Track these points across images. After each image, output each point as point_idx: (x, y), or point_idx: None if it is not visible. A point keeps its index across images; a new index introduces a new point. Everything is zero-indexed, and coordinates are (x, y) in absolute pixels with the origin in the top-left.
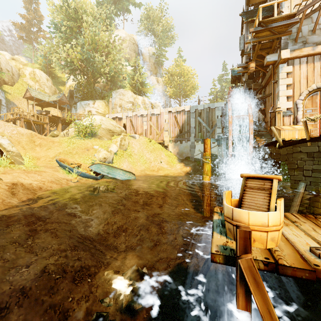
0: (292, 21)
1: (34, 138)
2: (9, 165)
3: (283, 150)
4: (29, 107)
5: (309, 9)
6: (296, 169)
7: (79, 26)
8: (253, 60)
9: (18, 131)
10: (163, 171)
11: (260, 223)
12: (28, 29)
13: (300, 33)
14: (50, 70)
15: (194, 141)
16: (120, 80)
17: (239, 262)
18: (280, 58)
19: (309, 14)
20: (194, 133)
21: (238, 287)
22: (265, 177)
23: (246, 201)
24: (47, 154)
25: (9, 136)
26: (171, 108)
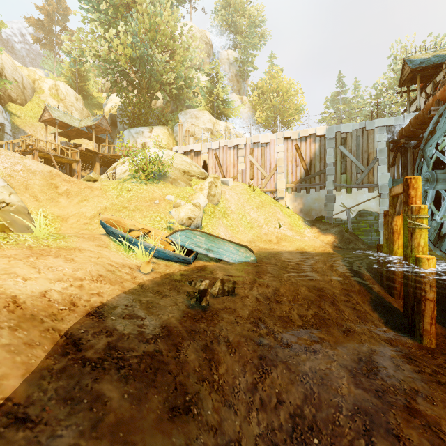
0: None
1: (56, 180)
2: None
3: None
4: (49, 138)
5: None
6: None
7: (128, 6)
8: None
9: (25, 165)
10: (291, 243)
11: None
12: (48, 28)
13: None
14: (81, 86)
15: (333, 188)
16: (189, 97)
17: None
18: None
19: None
20: (333, 174)
21: None
22: None
23: None
24: (81, 210)
25: (8, 174)
26: (290, 131)
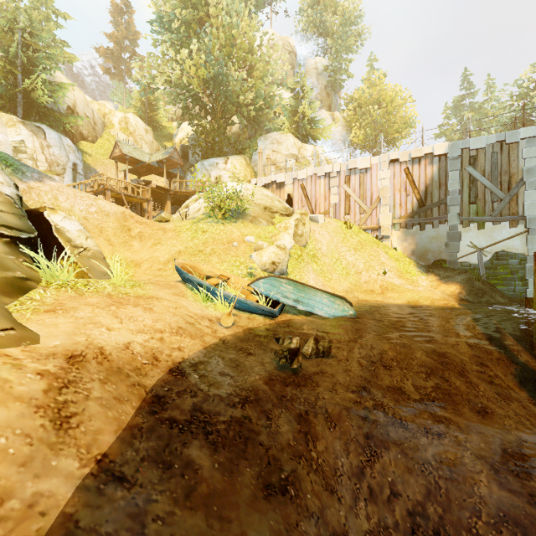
0: None
1: (129, 222)
2: (73, 282)
3: None
4: (119, 176)
5: None
6: None
7: (201, 21)
8: None
9: (99, 207)
10: (400, 294)
11: None
12: (118, 56)
13: None
14: (151, 116)
15: (458, 223)
16: (270, 118)
17: None
18: None
19: None
20: (458, 204)
21: None
22: None
23: None
24: (155, 254)
25: (83, 217)
26: (398, 152)
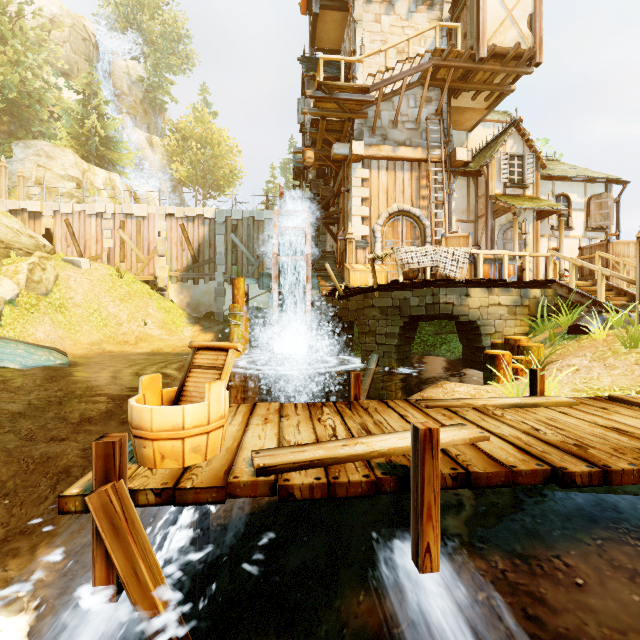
0: (365, 98)
1: None
2: None
3: (353, 302)
4: None
5: (390, 88)
6: (368, 333)
7: None
8: (318, 146)
9: None
10: (150, 344)
11: (170, 425)
12: None
13: (379, 121)
14: None
15: (224, 280)
16: (42, 118)
17: (86, 500)
18: (351, 153)
19: (389, 96)
20: (223, 264)
21: (94, 547)
22: (220, 346)
23: (187, 391)
24: None
25: None
26: (174, 207)
